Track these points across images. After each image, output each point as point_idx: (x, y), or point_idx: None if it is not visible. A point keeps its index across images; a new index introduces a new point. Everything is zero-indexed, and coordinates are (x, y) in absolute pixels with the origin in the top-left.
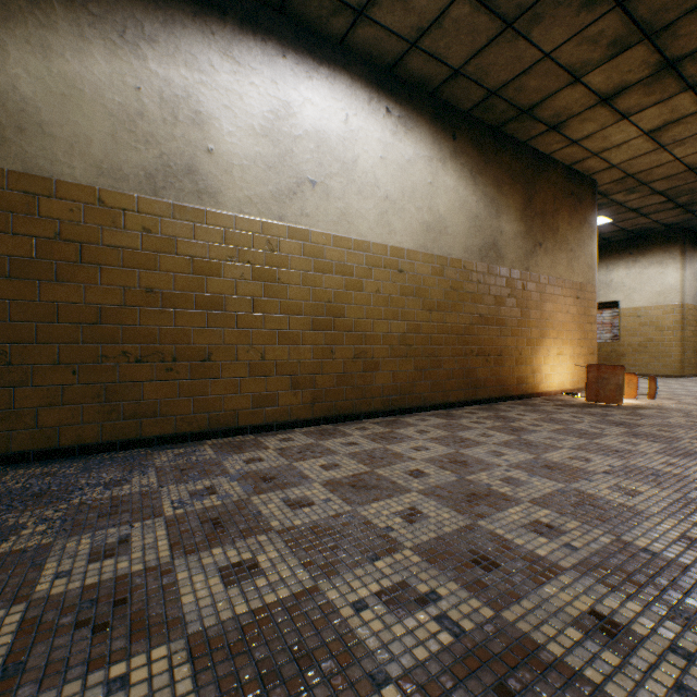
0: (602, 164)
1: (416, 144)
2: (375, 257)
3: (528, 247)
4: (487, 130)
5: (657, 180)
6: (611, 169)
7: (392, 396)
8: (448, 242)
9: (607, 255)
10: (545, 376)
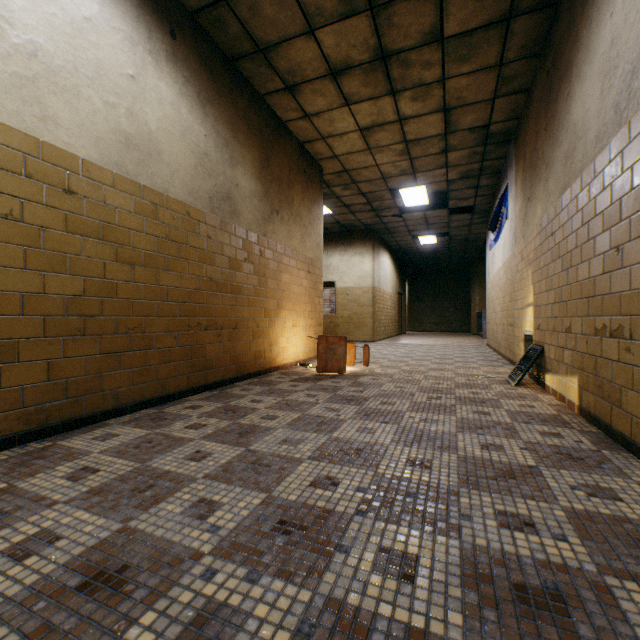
0: (328, 152)
1: (105, 2)
2: (2, 150)
3: (266, 211)
4: (220, 55)
5: (363, 181)
6: (334, 159)
7: (50, 403)
8: (164, 173)
9: (328, 243)
10: (282, 348)
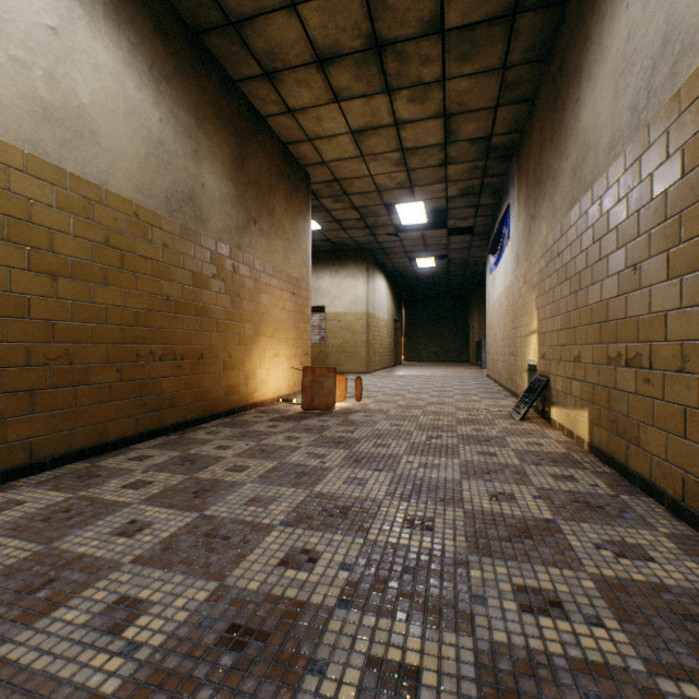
0: (316, 157)
1: None
2: None
3: (241, 220)
4: (180, 23)
5: (356, 193)
6: (323, 166)
7: None
8: (101, 160)
9: (317, 263)
10: (261, 382)
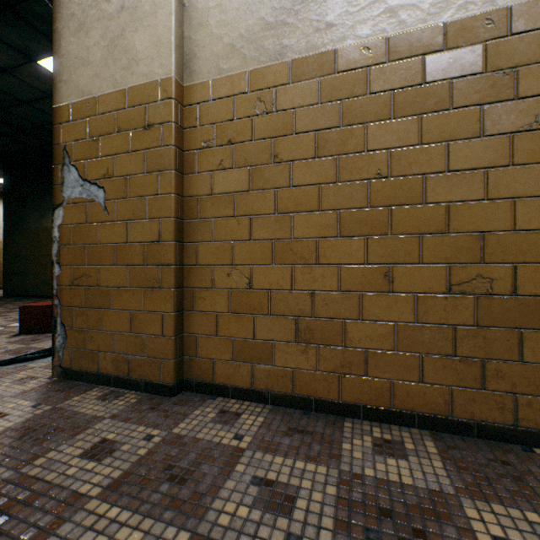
0: None
1: None
2: None
3: None
4: None
5: None
6: None
7: None
8: None
9: None
10: None
